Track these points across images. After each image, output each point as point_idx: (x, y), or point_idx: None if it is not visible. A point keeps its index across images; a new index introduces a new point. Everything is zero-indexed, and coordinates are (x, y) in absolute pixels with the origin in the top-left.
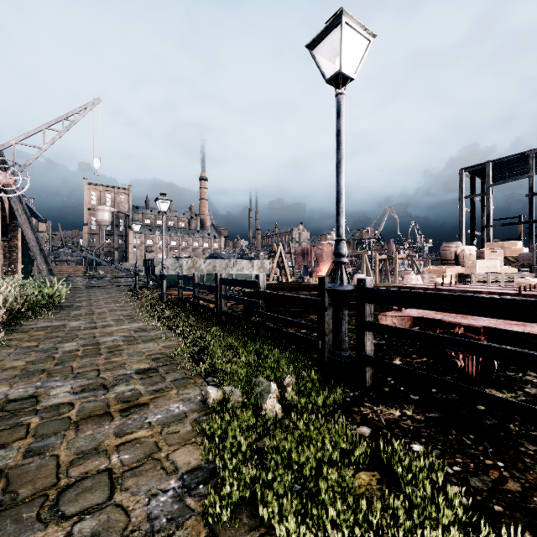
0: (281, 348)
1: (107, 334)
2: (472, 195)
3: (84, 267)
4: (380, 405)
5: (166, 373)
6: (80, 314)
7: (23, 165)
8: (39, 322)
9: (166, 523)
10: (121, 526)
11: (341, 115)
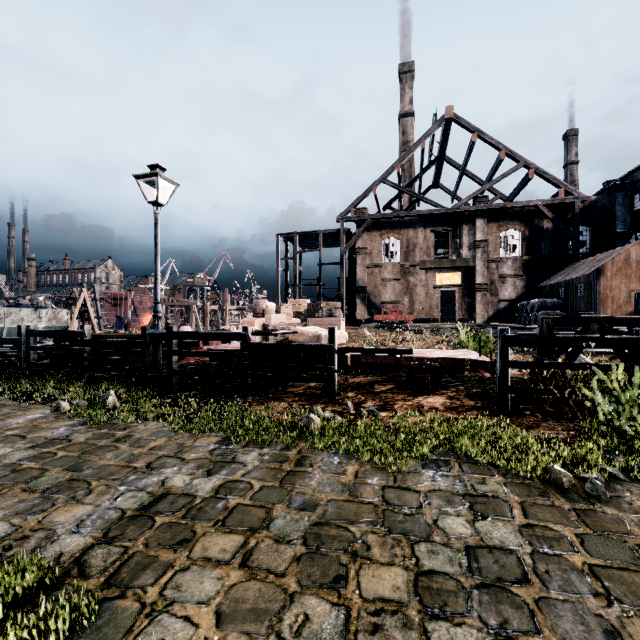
0: (108, 383)
1: None
2: (286, 258)
3: None
4: (180, 393)
5: None
6: None
7: None
8: None
9: (69, 433)
10: (43, 438)
11: (158, 226)
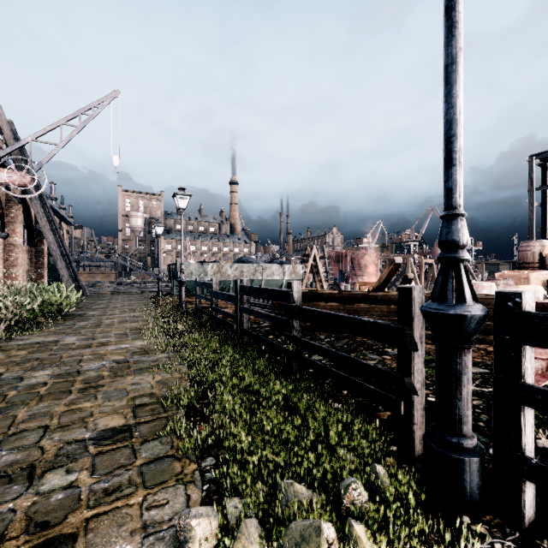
0: (326, 394)
1: (98, 357)
2: (546, 186)
3: (115, 272)
4: None
5: (142, 443)
6: (85, 326)
7: (39, 164)
8: (33, 336)
9: None
10: None
11: None
